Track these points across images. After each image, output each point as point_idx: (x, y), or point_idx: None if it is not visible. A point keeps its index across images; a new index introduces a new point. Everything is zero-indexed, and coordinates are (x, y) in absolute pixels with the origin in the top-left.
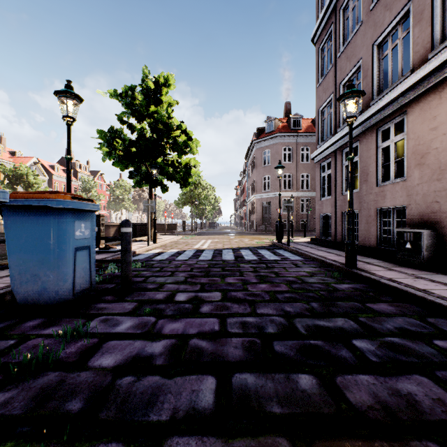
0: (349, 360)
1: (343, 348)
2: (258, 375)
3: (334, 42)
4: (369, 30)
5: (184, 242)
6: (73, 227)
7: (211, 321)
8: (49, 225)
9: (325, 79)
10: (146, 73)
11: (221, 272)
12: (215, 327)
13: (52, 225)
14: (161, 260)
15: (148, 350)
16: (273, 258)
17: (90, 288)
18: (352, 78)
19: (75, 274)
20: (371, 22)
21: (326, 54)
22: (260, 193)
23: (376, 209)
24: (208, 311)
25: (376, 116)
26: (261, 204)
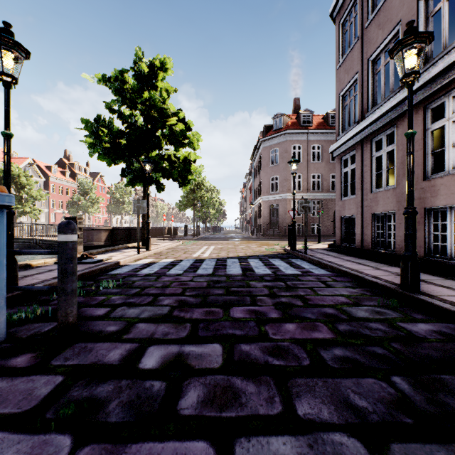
0: None
1: None
2: None
3: (361, 10)
4: None
5: (183, 248)
6: None
7: None
8: None
9: (347, 58)
10: (139, 55)
11: (224, 296)
12: None
13: None
14: (148, 274)
15: None
16: (291, 271)
17: None
18: (385, 50)
19: None
20: None
21: (349, 28)
22: (268, 195)
23: (422, 209)
24: (195, 407)
25: (424, 89)
26: (268, 206)
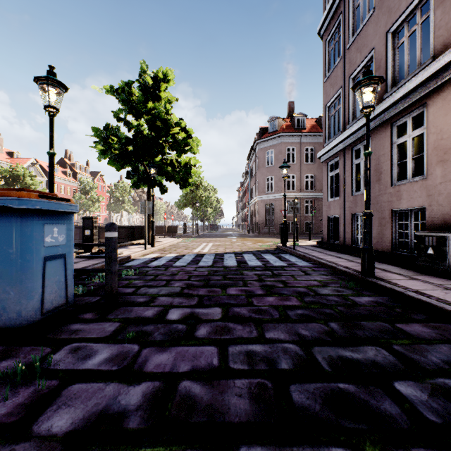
0: (399, 420)
1: (386, 398)
2: (274, 450)
3: (343, 33)
4: (383, 17)
5: (183, 245)
6: (42, 232)
7: (209, 351)
8: (9, 229)
9: (332, 74)
10: (144, 68)
11: (222, 280)
12: (213, 360)
13: (13, 230)
14: (157, 266)
15: (121, 402)
16: (279, 263)
17: (66, 305)
18: (363, 70)
19: (44, 289)
20: (384, 8)
21: (334, 46)
22: (263, 195)
23: (390, 211)
24: (205, 335)
25: (391, 109)
26: (264, 205)
